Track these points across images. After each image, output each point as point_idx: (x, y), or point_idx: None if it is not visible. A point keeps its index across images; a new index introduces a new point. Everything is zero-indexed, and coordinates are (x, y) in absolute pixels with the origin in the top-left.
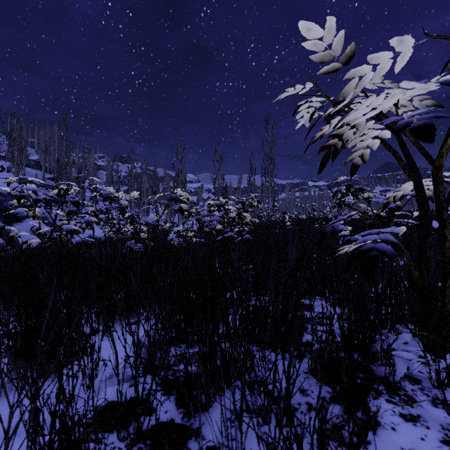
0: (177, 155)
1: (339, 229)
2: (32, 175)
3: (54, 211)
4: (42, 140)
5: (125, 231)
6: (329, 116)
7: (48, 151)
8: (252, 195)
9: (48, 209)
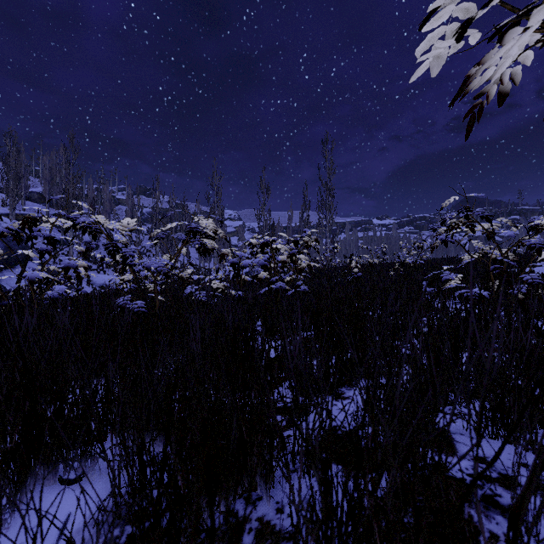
0: (212, 185)
1: (447, 278)
2: (34, 210)
3: (20, 251)
4: (46, 167)
5: (124, 281)
6: (503, 27)
7: (54, 181)
8: (309, 231)
9: (52, 253)
